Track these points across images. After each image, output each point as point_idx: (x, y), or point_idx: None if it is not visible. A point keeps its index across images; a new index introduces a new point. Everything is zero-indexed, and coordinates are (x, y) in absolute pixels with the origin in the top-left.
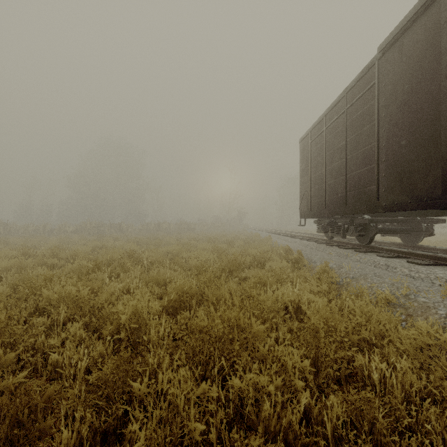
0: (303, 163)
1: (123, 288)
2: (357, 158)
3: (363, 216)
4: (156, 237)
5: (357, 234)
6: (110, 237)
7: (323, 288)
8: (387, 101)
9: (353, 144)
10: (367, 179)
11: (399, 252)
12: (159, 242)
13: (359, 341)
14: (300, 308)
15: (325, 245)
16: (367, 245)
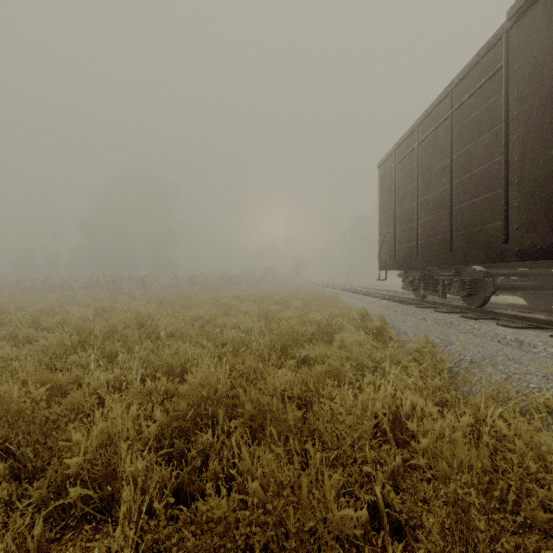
0: (383, 195)
1: (115, 380)
2: (469, 182)
3: (472, 267)
4: (186, 294)
5: (466, 293)
6: (127, 294)
7: (433, 382)
8: (522, 92)
9: (462, 162)
10: (487, 213)
11: (531, 320)
12: (189, 301)
13: (548, 526)
14: (399, 419)
15: (414, 307)
16: (478, 308)
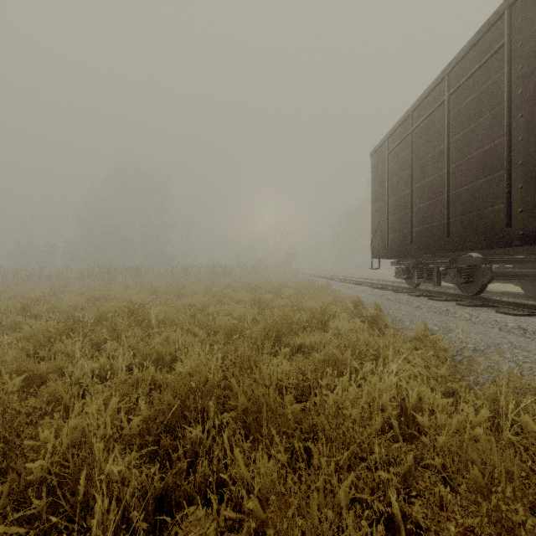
0: (376, 184)
1: (101, 369)
2: (467, 165)
3: (468, 254)
4: (180, 284)
5: (463, 280)
6: (121, 284)
7: (439, 372)
8: (527, 68)
9: (460, 145)
10: (487, 196)
11: (532, 307)
12: (182, 290)
13: None
14: (405, 412)
15: (407, 295)
16: (474, 296)
